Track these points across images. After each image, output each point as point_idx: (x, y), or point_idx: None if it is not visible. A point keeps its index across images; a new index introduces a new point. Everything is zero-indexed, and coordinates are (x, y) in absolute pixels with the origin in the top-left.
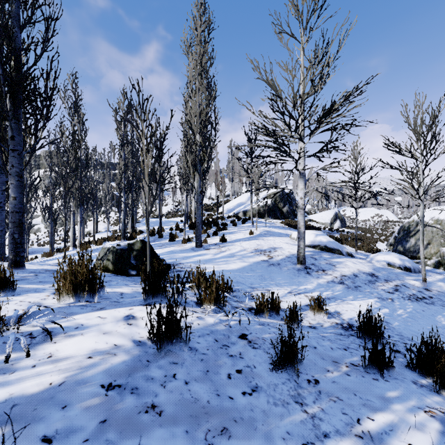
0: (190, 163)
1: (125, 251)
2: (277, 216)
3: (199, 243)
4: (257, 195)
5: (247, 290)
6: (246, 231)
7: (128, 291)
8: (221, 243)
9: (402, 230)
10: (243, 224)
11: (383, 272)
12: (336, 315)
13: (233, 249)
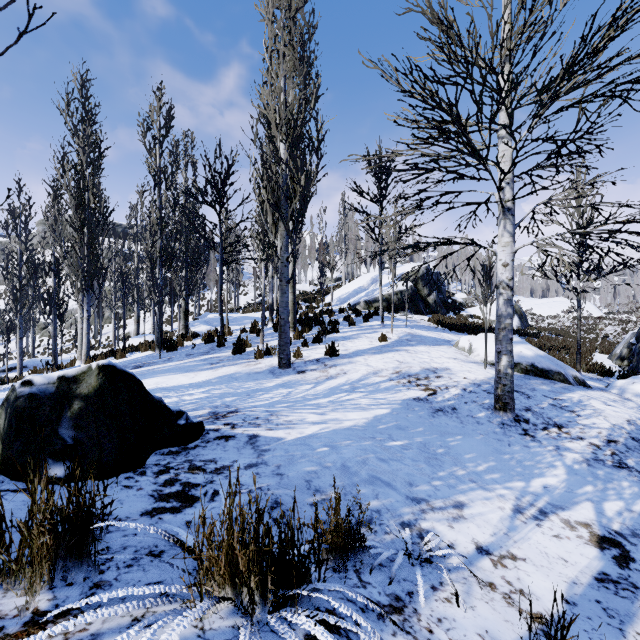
0: (267, 203)
1: (44, 401)
2: (419, 309)
3: (286, 360)
4: (393, 269)
5: (405, 516)
6: (373, 335)
7: None
8: (328, 359)
9: None
10: (365, 323)
11: None
12: None
13: (353, 371)
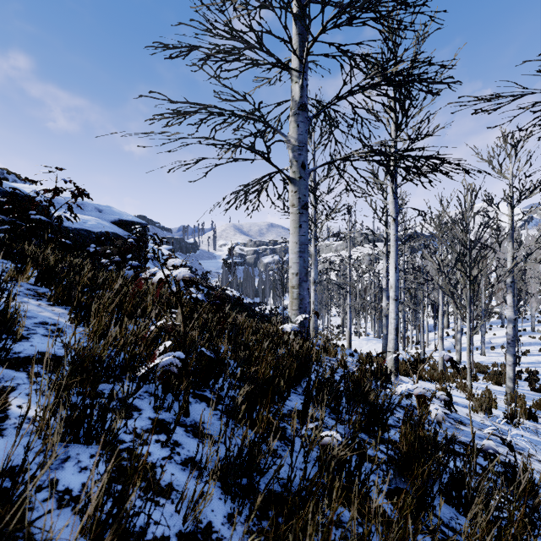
0: None
1: None
2: None
3: None
4: None
5: None
6: None
7: None
8: None
9: None
10: None
11: None
12: None
13: None
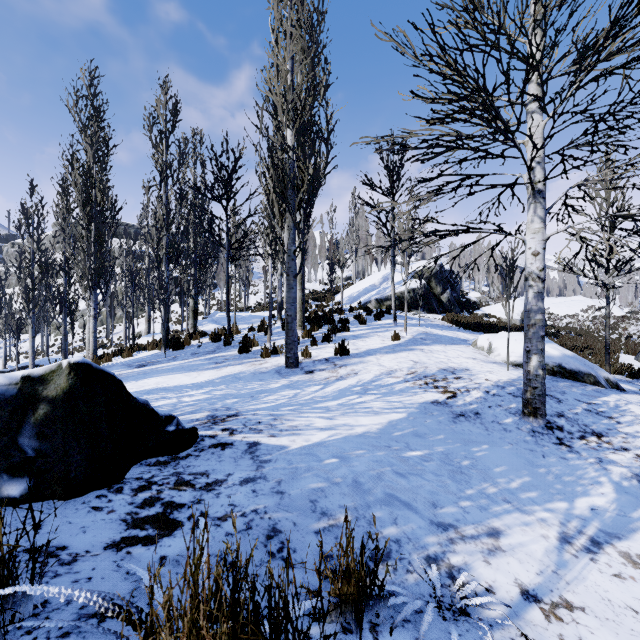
0: (273, 193)
1: (2, 405)
2: (432, 308)
3: (293, 359)
4: (407, 264)
5: (431, 547)
6: (385, 334)
7: None
8: (338, 358)
9: None
10: (376, 322)
11: None
12: None
13: (365, 372)
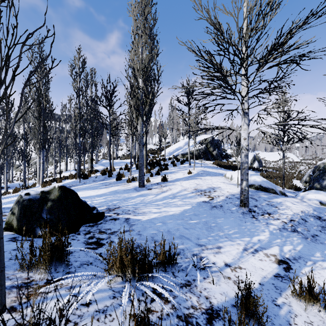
0: (133, 107)
1: (35, 202)
2: (208, 158)
3: (142, 183)
4: (195, 139)
5: (195, 251)
6: (185, 171)
7: None
8: (163, 183)
9: (317, 170)
10: (181, 165)
11: (325, 214)
12: None
13: (174, 189)
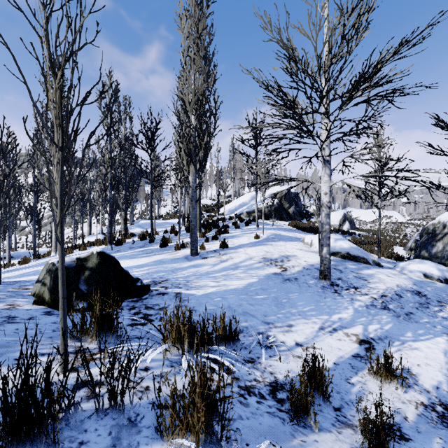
0: (183, 152)
1: (71, 270)
2: (282, 217)
3: (195, 250)
4: (264, 192)
5: (261, 329)
6: (251, 235)
7: (0, 391)
8: (221, 250)
9: (426, 233)
10: (246, 227)
11: (428, 289)
12: (410, 379)
13: (237, 257)
